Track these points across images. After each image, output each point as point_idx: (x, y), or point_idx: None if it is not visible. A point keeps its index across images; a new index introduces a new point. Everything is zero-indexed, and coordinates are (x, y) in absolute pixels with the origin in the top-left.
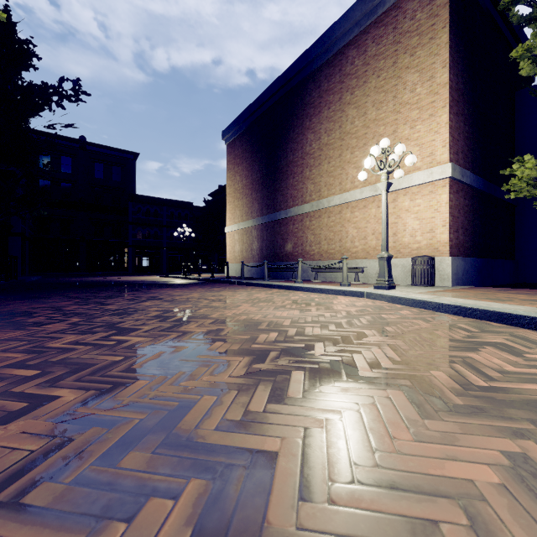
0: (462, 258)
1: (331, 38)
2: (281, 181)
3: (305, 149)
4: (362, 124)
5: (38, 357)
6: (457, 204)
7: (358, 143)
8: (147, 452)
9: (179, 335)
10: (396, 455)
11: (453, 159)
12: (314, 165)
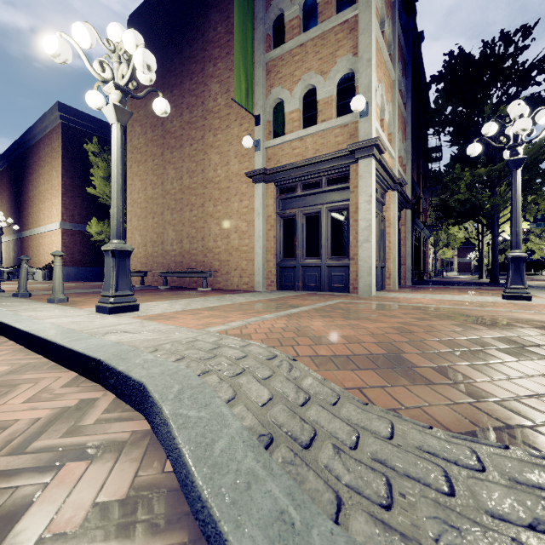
0: (75, 267)
1: (32, 132)
2: (21, 212)
3: (29, 194)
4: (44, 189)
5: None
6: (73, 241)
7: (43, 199)
8: None
9: None
10: None
11: (67, 219)
12: (32, 206)
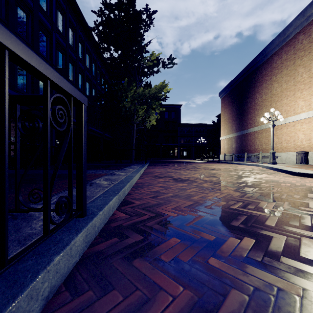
0: None
1: (265, 52)
2: (245, 116)
3: (255, 101)
4: (280, 90)
5: (178, 168)
6: None
7: (278, 99)
8: (193, 170)
9: (196, 168)
10: (211, 171)
11: None
12: (259, 109)
